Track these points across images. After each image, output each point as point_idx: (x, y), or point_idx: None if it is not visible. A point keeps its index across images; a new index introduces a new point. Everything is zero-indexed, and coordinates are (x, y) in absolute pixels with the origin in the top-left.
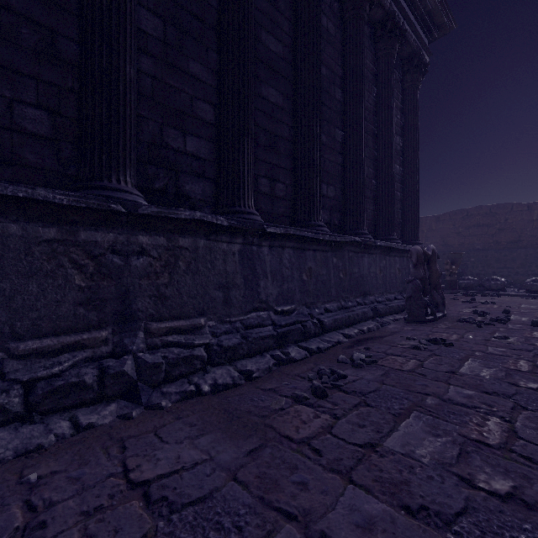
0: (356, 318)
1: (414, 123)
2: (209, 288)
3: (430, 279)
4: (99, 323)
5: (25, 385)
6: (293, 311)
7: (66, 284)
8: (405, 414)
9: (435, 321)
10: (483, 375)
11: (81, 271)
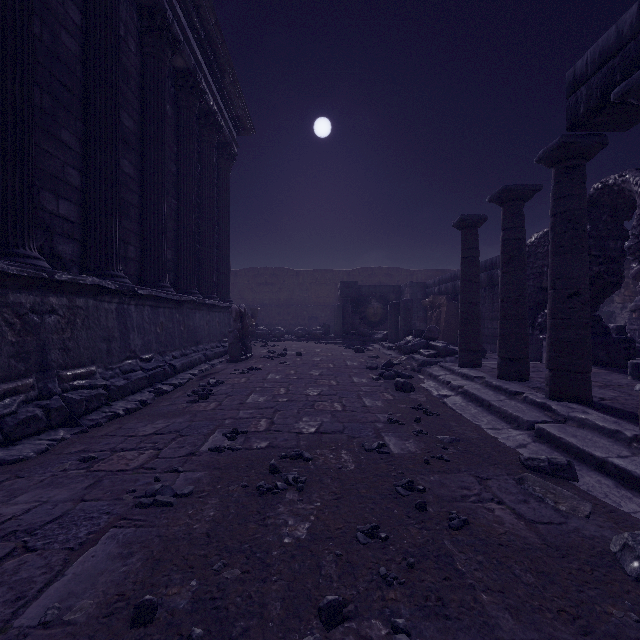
0: (195, 362)
1: (227, 200)
2: (98, 341)
3: (243, 330)
4: (26, 372)
5: None
6: (152, 359)
7: (2, 340)
8: (250, 394)
9: (247, 360)
10: (277, 378)
11: (12, 329)
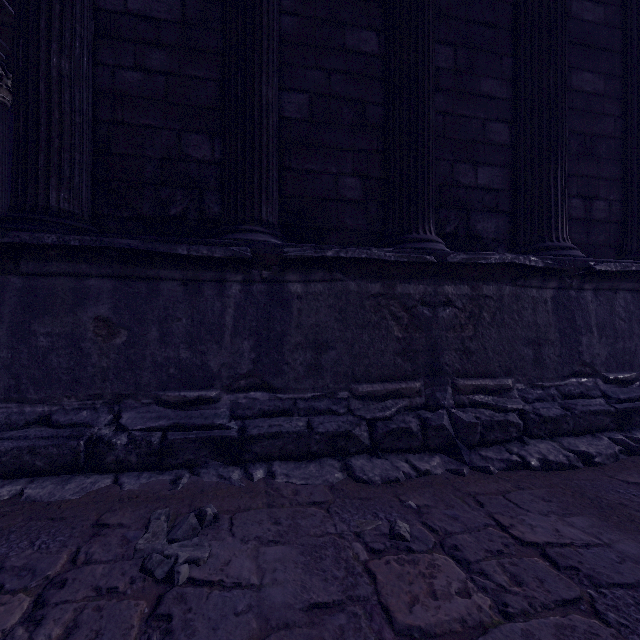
0: None
1: None
2: (516, 344)
3: None
4: (412, 374)
5: (367, 423)
6: (633, 381)
7: (387, 335)
8: None
9: None
10: None
11: (398, 323)
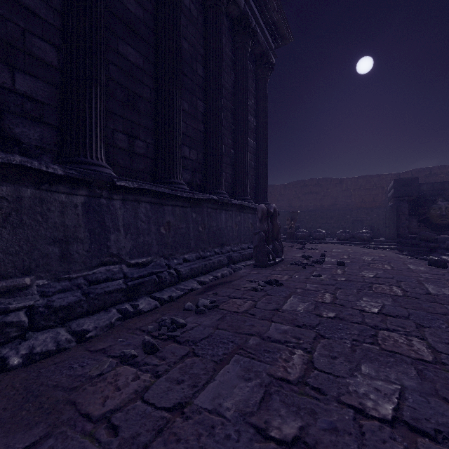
0: (213, 266)
1: (264, 108)
2: (39, 243)
3: (273, 231)
4: None
5: None
6: (150, 263)
7: None
8: (227, 359)
9: (275, 265)
10: (299, 309)
11: None
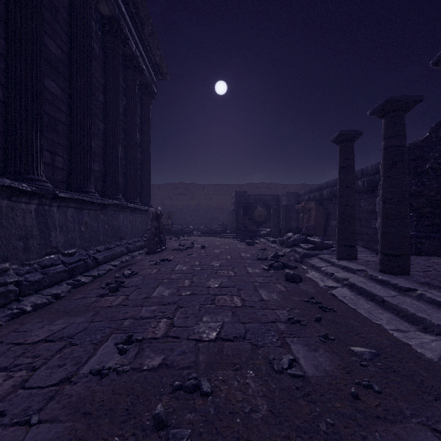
0: (118, 254)
1: (148, 128)
2: (12, 239)
3: (159, 228)
4: None
5: None
6: (76, 253)
7: None
8: (157, 286)
9: (162, 251)
10: (184, 269)
11: None
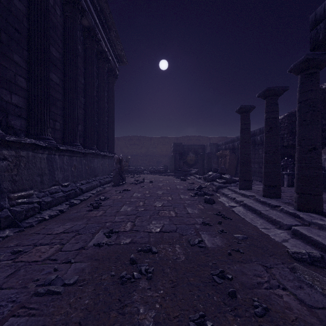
0: (94, 186)
1: (112, 99)
2: (34, 176)
3: (121, 168)
4: None
5: None
6: (69, 185)
7: None
8: (122, 206)
9: (123, 185)
10: (139, 195)
11: None
